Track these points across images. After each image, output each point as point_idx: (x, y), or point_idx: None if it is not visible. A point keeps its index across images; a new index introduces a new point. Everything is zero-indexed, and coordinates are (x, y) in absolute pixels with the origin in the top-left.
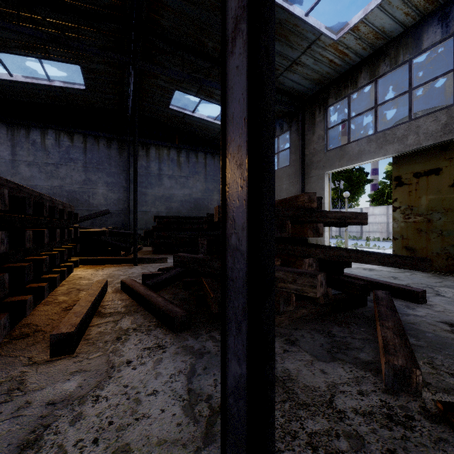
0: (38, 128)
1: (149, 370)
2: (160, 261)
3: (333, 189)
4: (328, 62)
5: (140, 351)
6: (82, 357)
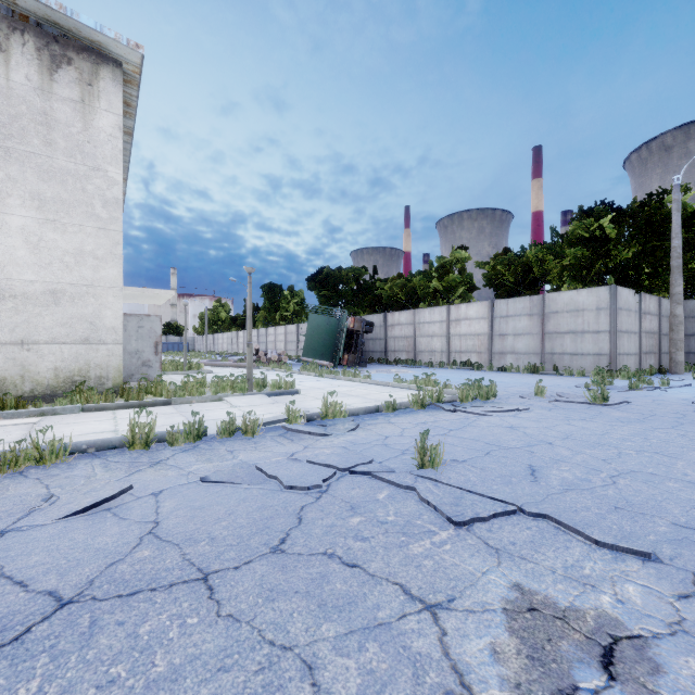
0: None
1: None
2: None
3: None
4: None
5: None
6: None
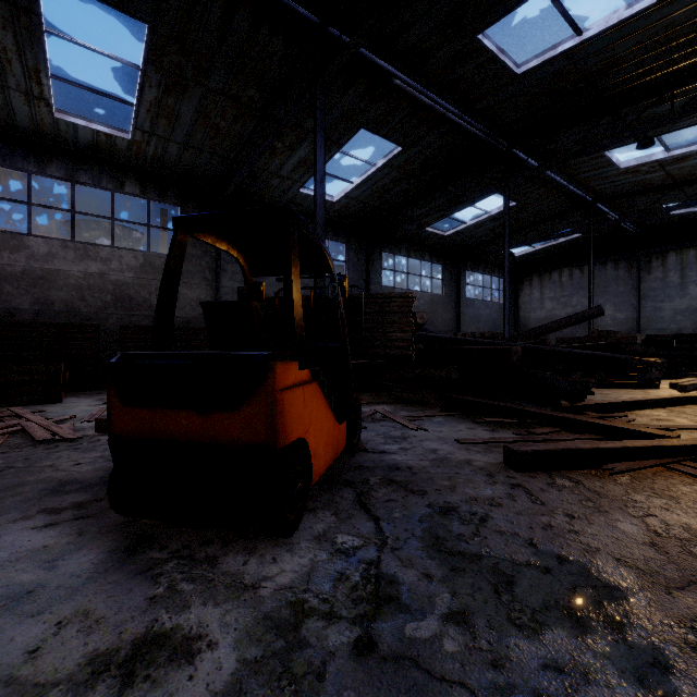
0: (557, 269)
1: None
2: None
3: None
4: None
5: None
6: None
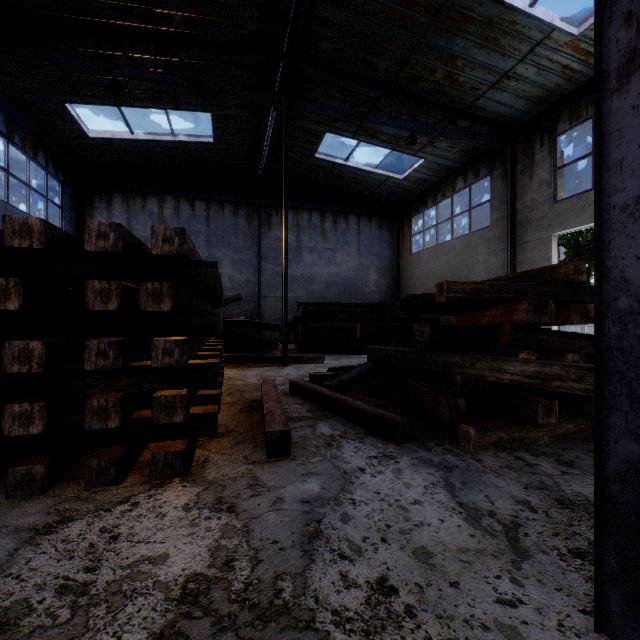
0: (155, 195)
1: (393, 479)
2: (315, 361)
3: None
4: (559, 69)
5: (367, 459)
6: (303, 461)
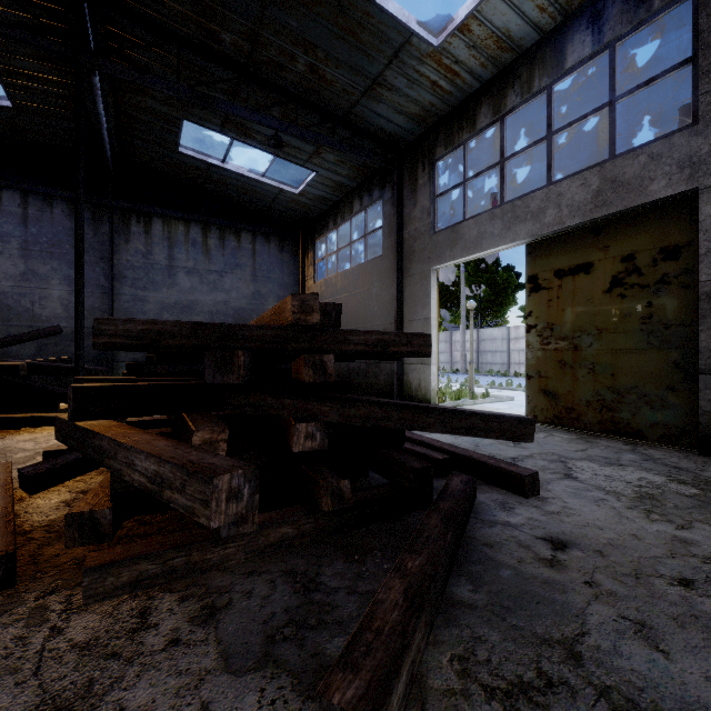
0: None
1: None
2: None
3: (471, 298)
4: (429, 84)
5: None
6: None
